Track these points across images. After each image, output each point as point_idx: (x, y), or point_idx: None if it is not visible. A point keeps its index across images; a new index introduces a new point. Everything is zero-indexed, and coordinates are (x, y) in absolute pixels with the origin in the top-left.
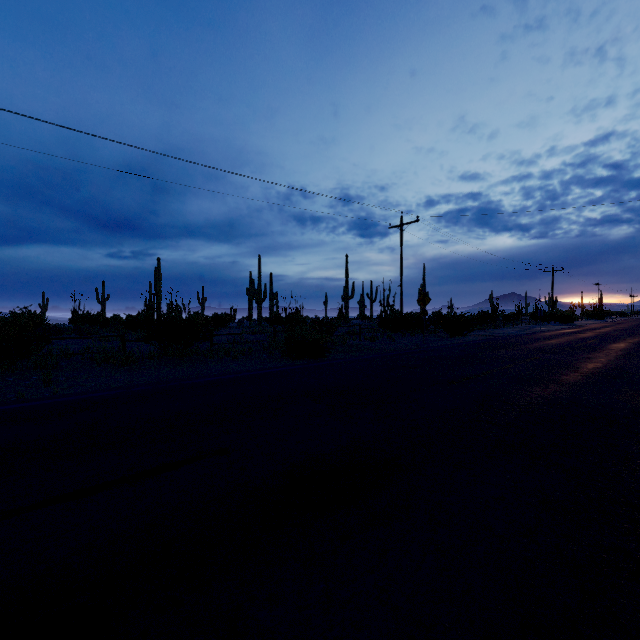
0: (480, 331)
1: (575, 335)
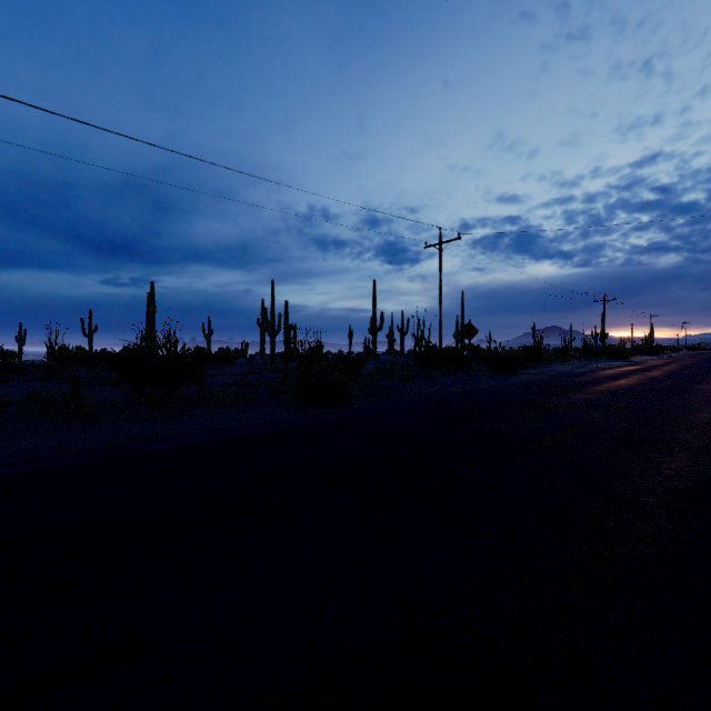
0: (530, 369)
1: (643, 373)
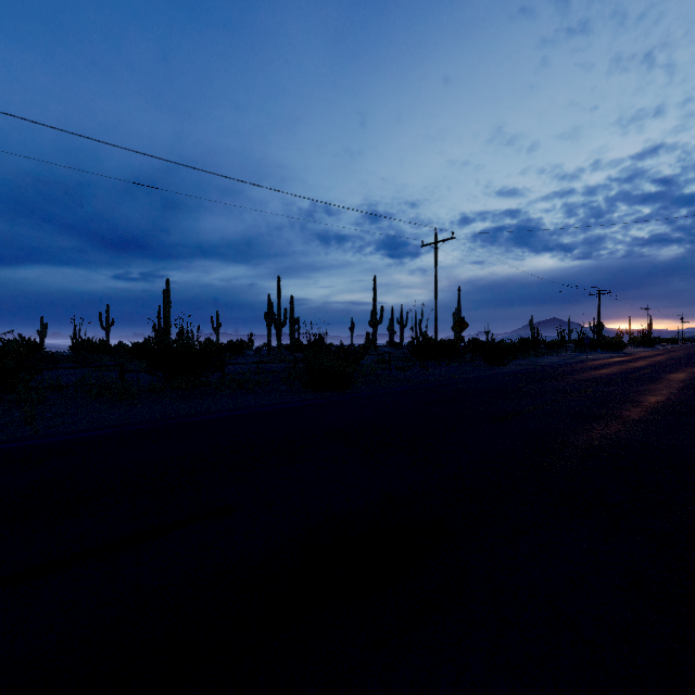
0: (521, 360)
1: (627, 364)
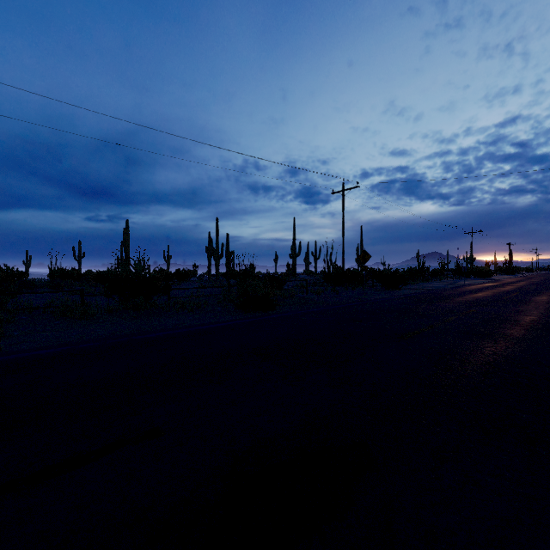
0: (412, 285)
1: (497, 288)
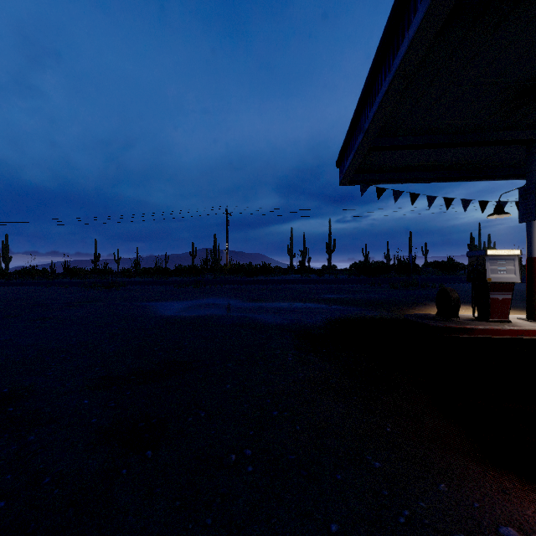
0: None
1: None
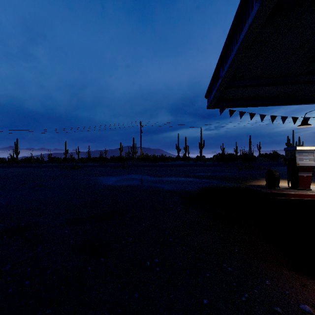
0: None
1: None
